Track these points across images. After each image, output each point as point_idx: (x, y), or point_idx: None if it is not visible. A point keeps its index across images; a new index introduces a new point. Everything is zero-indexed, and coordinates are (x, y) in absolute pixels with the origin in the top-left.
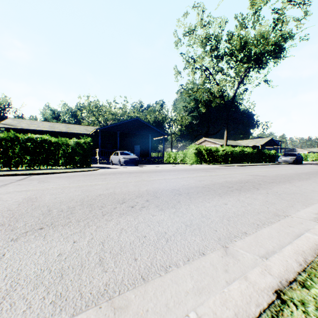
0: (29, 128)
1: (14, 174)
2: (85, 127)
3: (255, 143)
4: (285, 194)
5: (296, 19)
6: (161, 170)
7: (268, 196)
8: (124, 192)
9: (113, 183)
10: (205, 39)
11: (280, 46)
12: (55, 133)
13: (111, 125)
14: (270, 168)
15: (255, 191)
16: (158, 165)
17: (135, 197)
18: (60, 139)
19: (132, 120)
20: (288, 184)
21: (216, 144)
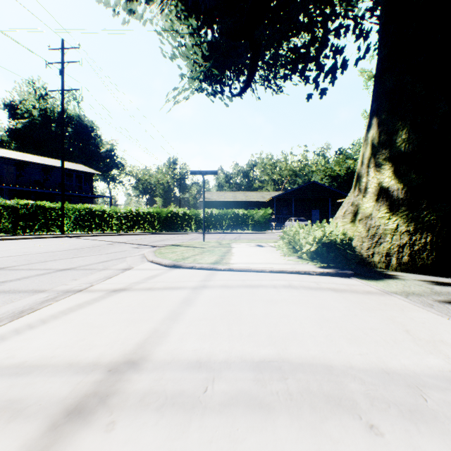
0: (219, 200)
1: (233, 233)
2: (260, 194)
3: None
4: None
5: None
6: None
7: None
8: None
9: None
10: None
11: None
12: (237, 202)
13: (286, 192)
14: None
15: None
16: None
17: None
18: (249, 211)
19: (308, 184)
20: None
21: None
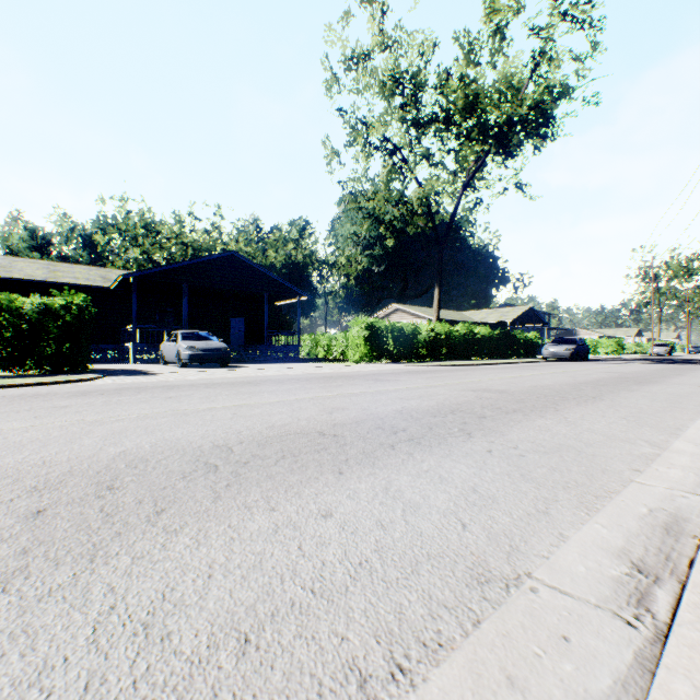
0: None
1: None
2: (102, 272)
3: (499, 318)
4: (538, 452)
5: (577, 56)
6: (266, 379)
7: (487, 465)
8: (21, 467)
9: (56, 424)
10: (392, 79)
11: (546, 112)
12: (14, 283)
13: (165, 268)
14: (523, 371)
15: (460, 443)
16: (278, 366)
17: (19, 493)
18: None
19: (221, 258)
20: (551, 416)
21: (420, 318)
